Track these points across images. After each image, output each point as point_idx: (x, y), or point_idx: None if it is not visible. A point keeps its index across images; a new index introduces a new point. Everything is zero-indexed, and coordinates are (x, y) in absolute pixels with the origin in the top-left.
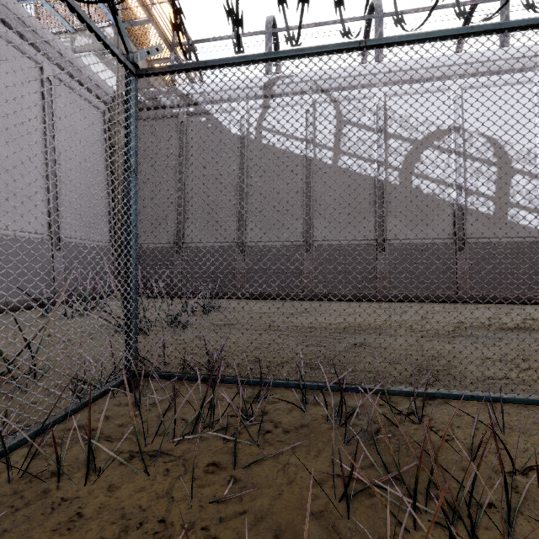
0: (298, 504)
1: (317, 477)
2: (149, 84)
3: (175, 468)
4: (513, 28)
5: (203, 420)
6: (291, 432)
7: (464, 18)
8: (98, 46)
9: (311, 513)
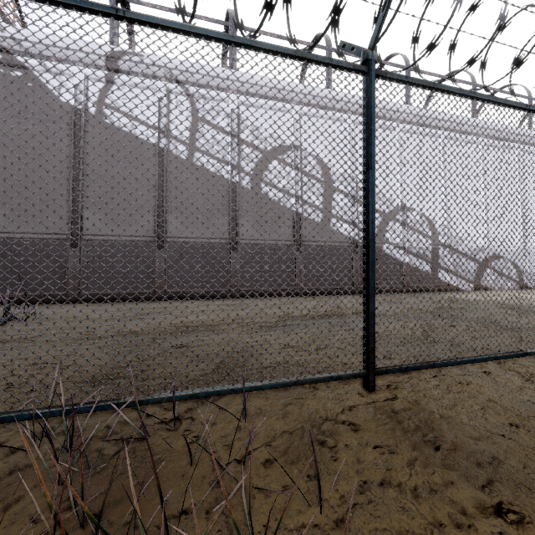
0: None
1: None
2: None
3: None
4: (266, 49)
5: None
6: None
7: (241, 30)
8: None
9: None
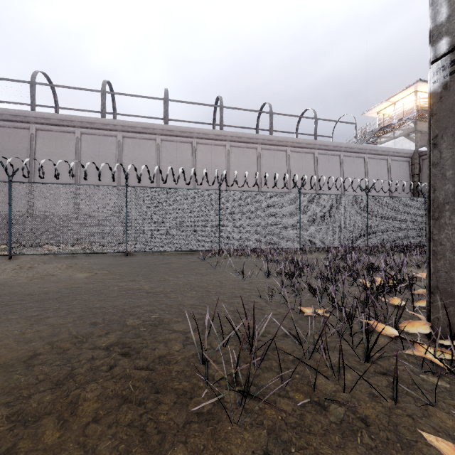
0: None
1: None
2: None
3: None
4: None
5: None
6: None
7: None
8: (419, 199)
9: None
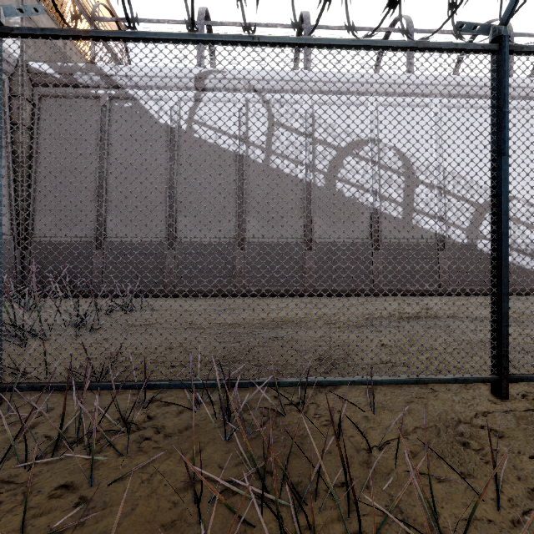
0: (150, 518)
1: (183, 483)
2: (65, 58)
3: (10, 499)
4: (386, 47)
5: (72, 435)
6: (174, 436)
7: (353, 32)
8: None
9: (161, 525)
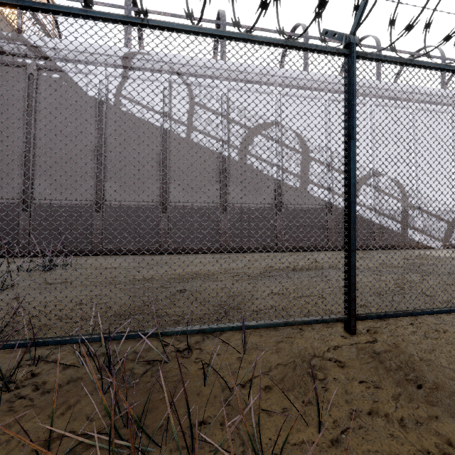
0: None
1: (42, 441)
2: None
3: None
4: (261, 42)
5: None
6: (52, 391)
7: (238, 27)
8: None
9: None
